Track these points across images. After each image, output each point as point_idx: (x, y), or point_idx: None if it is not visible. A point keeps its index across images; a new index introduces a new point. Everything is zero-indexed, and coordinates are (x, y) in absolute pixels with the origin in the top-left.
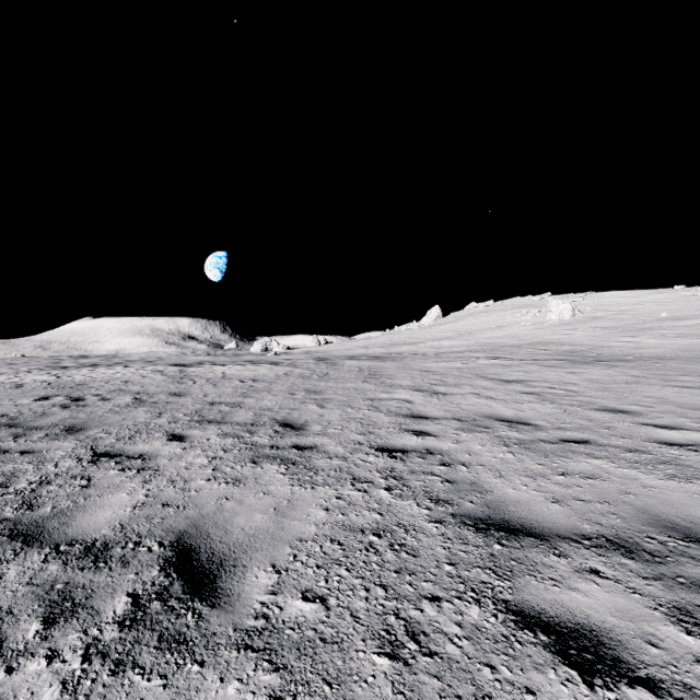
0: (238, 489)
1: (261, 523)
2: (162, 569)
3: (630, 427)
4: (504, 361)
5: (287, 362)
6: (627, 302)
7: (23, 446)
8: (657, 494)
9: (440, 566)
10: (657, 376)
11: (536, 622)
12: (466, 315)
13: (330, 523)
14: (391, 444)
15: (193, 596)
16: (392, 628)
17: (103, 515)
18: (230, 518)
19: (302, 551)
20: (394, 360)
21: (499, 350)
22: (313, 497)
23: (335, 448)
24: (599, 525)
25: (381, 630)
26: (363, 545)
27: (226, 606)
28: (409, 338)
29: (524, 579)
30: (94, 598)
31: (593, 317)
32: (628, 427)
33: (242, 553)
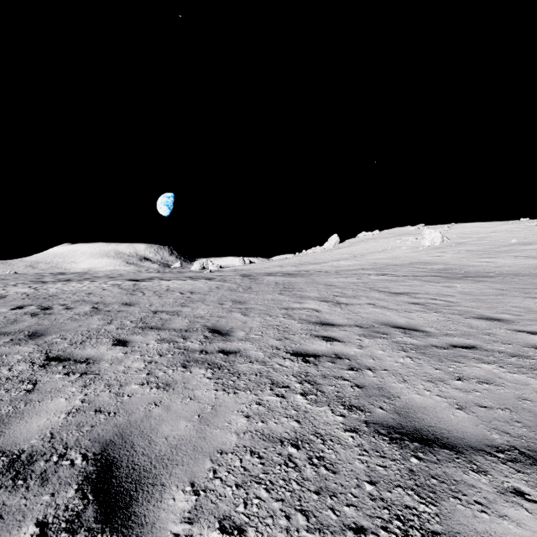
0: (167, 394)
1: (185, 432)
2: (79, 488)
3: (507, 333)
4: (391, 277)
5: (218, 278)
6: (484, 231)
7: None
8: None
9: (360, 484)
10: (518, 289)
11: None
12: (358, 241)
13: (250, 432)
14: (304, 349)
15: (104, 526)
16: None
17: (37, 422)
18: (155, 426)
19: (222, 466)
20: (303, 276)
21: (385, 268)
22: (235, 402)
23: (255, 353)
24: (508, 435)
25: None
26: (282, 458)
27: None
28: (314, 259)
29: (449, 502)
30: None
31: (458, 243)
32: (505, 333)
33: (162, 469)
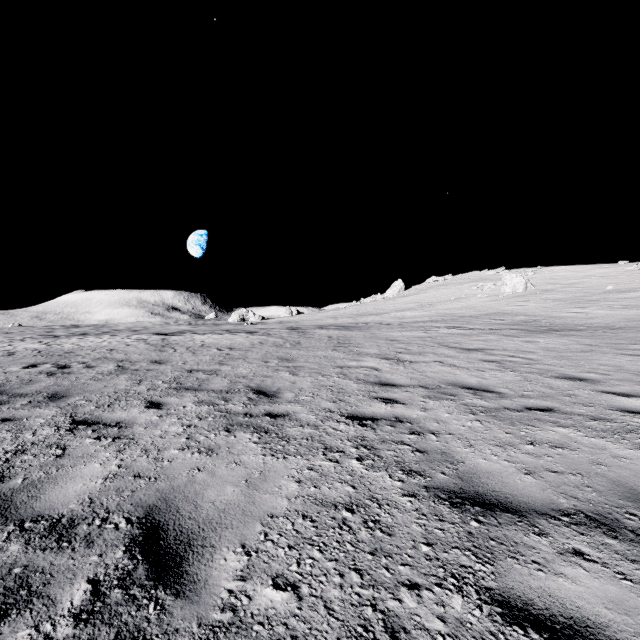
0: (211, 459)
1: (232, 496)
2: (127, 549)
3: (591, 394)
4: (464, 330)
5: (261, 331)
6: (575, 276)
7: (5, 414)
8: (629, 465)
9: (416, 546)
10: (609, 345)
11: (524, 616)
12: (427, 288)
13: (302, 496)
14: (360, 412)
15: (156, 583)
16: (369, 623)
17: (73, 488)
18: (201, 491)
19: (273, 529)
20: (361, 329)
21: (458, 320)
22: (285, 467)
23: (306, 416)
24: (576, 499)
25: (357, 626)
26: (336, 521)
27: (192, 595)
28: (374, 309)
29: (506, 562)
30: (52, 585)
31: (544, 290)
32: (589, 394)
33: (211, 531)
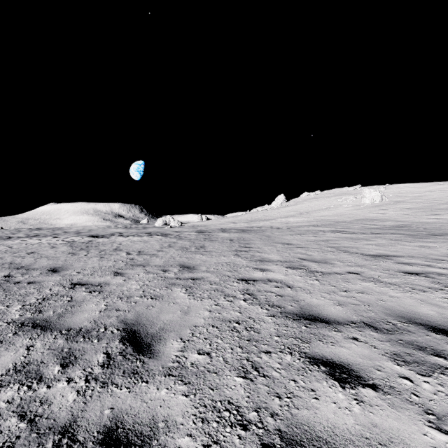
0: None
1: None
2: None
3: None
4: (349, 234)
5: (175, 234)
6: (418, 190)
7: None
8: None
9: None
10: None
11: None
12: (302, 200)
13: None
14: (305, 428)
15: None
16: None
17: None
18: None
19: None
20: (257, 233)
21: (336, 225)
22: None
23: None
24: None
25: None
26: None
27: None
28: (264, 216)
29: None
30: None
31: (396, 201)
32: None
33: None
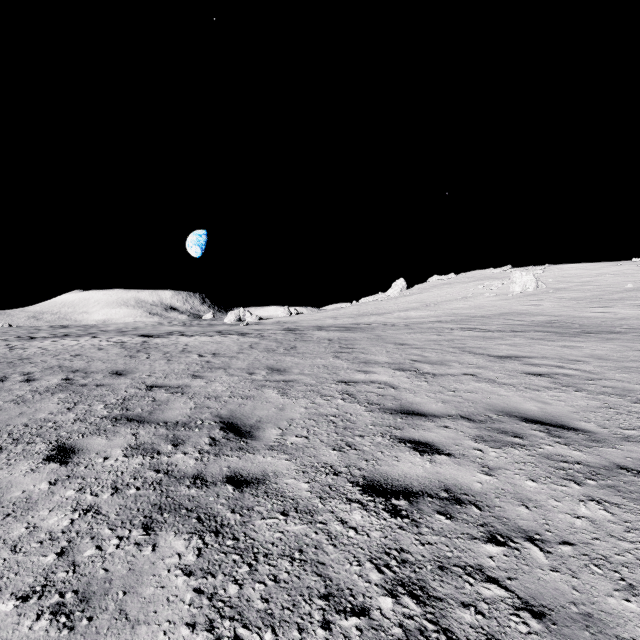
0: None
1: None
2: None
3: None
4: (482, 332)
5: (255, 333)
6: (588, 274)
7: None
8: None
9: None
10: None
11: None
12: (430, 287)
13: None
14: (384, 474)
15: None
16: None
17: None
18: None
19: None
20: (364, 331)
21: (470, 321)
22: None
23: (294, 485)
24: None
25: None
26: None
27: None
28: (376, 309)
29: None
30: None
31: (557, 288)
32: None
33: None
